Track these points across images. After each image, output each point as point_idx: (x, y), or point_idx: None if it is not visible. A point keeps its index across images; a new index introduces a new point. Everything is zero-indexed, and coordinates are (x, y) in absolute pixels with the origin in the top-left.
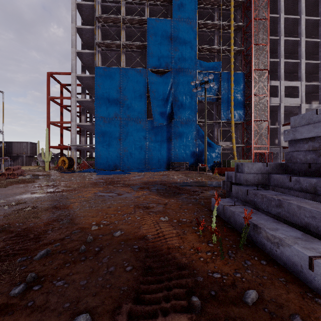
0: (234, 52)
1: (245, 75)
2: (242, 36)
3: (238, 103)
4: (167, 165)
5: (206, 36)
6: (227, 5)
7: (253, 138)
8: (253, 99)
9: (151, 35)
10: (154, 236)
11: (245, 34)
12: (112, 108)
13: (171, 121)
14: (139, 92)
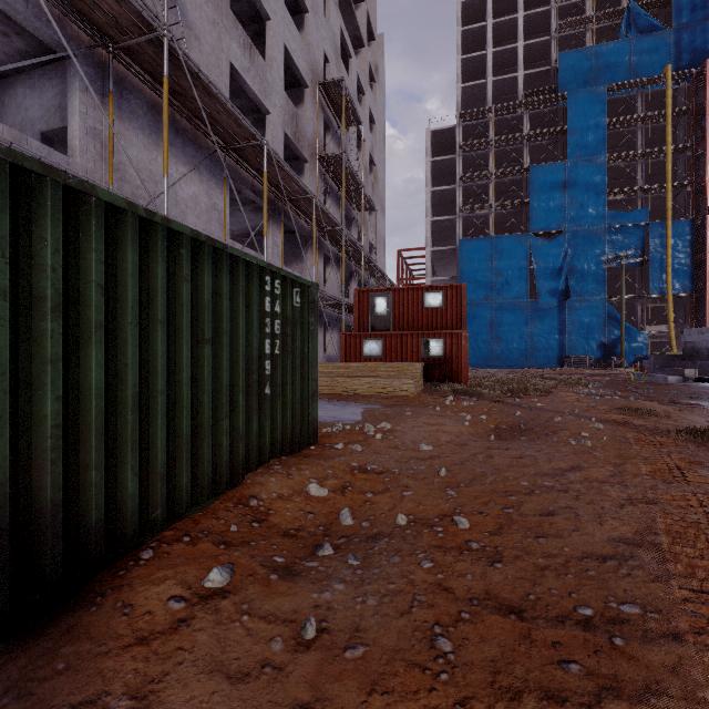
0: (674, 187)
1: (693, 223)
2: (690, 156)
3: (681, 267)
4: (558, 361)
5: (622, 168)
6: (660, 117)
7: (708, 319)
8: (707, 260)
9: (535, 189)
10: (607, 379)
11: (700, 141)
12: (481, 289)
13: (565, 300)
14: (518, 265)
